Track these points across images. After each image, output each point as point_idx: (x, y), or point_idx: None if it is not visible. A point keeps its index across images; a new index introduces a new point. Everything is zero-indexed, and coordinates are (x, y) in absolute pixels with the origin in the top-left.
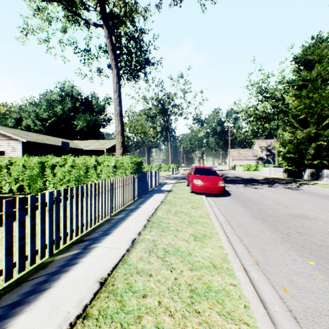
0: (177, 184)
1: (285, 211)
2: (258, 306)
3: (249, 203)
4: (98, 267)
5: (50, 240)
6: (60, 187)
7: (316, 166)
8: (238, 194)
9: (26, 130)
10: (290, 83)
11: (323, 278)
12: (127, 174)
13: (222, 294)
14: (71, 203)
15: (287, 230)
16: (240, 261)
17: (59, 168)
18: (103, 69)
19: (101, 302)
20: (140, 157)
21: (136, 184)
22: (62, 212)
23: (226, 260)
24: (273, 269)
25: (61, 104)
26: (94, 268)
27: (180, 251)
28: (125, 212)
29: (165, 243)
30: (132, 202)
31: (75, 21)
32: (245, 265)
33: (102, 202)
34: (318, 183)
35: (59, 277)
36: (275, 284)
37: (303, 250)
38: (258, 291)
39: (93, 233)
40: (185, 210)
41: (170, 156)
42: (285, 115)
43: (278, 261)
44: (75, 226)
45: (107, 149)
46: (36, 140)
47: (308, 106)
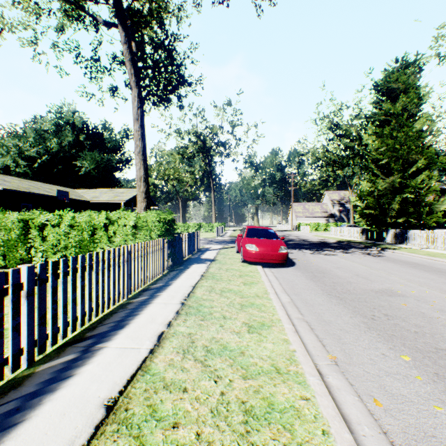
0: (223, 251)
1: (366, 285)
2: (342, 431)
3: (320, 276)
4: (105, 381)
5: (28, 341)
6: (52, 256)
7: (401, 225)
8: (305, 263)
9: (4, 173)
10: (369, 118)
11: (423, 380)
12: (153, 236)
13: (291, 415)
14: (64, 283)
15: (371, 312)
16: (313, 361)
17: (52, 229)
18: (118, 88)
19: (106, 440)
20: (171, 213)
21: (166, 251)
22: (50, 296)
23: (294, 361)
24: (358, 370)
25: (58, 136)
26: (98, 383)
27: (229, 349)
28: (149, 292)
29: (207, 338)
30: (160, 277)
31: (77, 17)
32: (319, 366)
33: (115, 279)
34: (404, 247)
35: (41, 402)
36: (361, 393)
37: (393, 340)
38: (340, 405)
39: (99, 326)
40: (234, 287)
41: (213, 212)
42: (362, 160)
43: (364, 357)
44: (72, 317)
45: (125, 201)
46: (18, 187)
47: (391, 148)
